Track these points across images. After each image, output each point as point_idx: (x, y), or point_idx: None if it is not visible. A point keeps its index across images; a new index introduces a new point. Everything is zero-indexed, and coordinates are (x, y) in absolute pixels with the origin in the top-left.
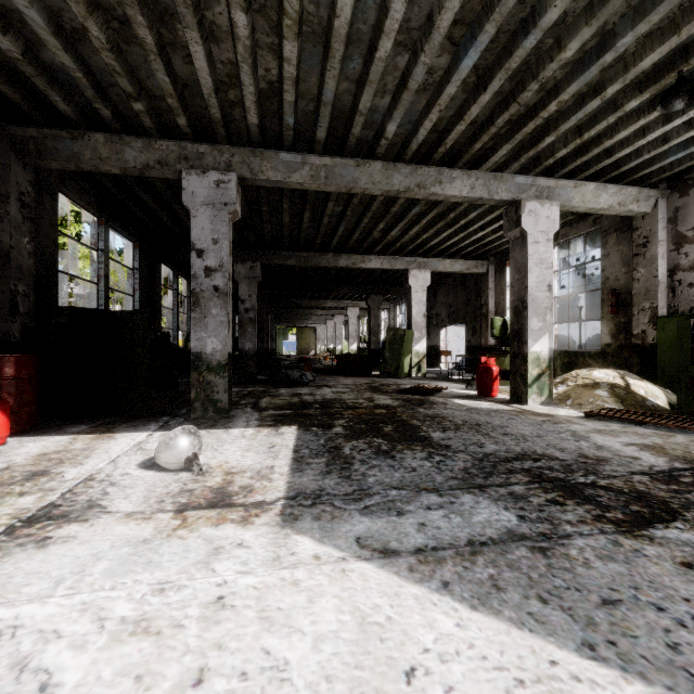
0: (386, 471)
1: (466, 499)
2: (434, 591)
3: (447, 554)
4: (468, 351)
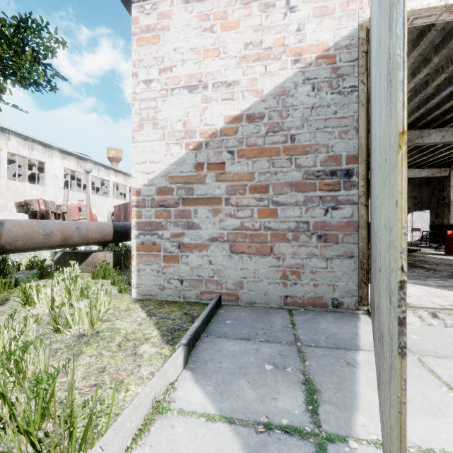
0: (408, 272)
1: (452, 280)
2: (446, 290)
3: (448, 287)
4: (432, 229)
